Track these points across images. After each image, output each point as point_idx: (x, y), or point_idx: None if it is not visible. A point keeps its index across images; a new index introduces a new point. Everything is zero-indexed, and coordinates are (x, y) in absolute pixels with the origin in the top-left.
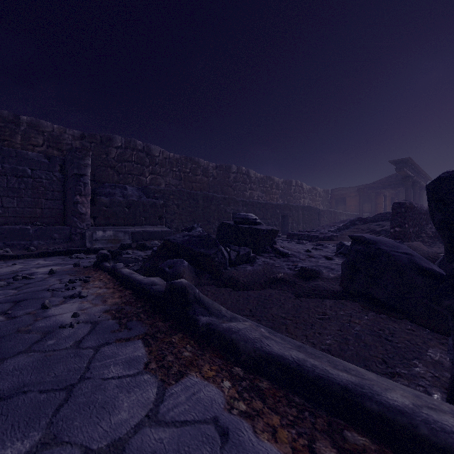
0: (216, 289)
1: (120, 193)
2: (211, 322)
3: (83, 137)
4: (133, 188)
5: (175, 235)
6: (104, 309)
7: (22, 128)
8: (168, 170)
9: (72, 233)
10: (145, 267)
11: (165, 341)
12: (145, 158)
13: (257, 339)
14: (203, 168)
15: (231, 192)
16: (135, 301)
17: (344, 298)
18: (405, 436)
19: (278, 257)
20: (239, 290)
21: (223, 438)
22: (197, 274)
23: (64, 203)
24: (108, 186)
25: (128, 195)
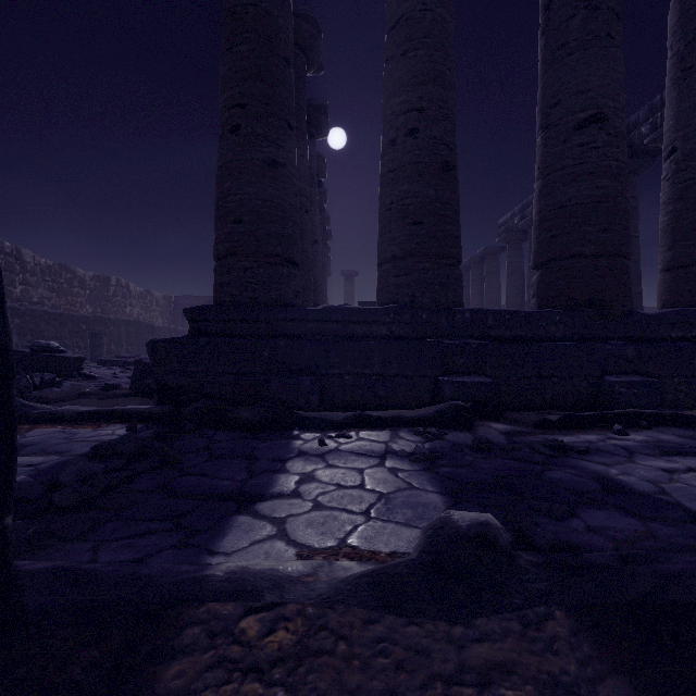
0: None
1: None
2: (41, 411)
3: None
4: None
5: None
6: None
7: None
8: None
9: None
10: None
11: None
12: None
13: (75, 409)
14: None
15: None
16: None
17: (132, 396)
18: (128, 414)
19: (86, 380)
20: (51, 404)
21: (64, 432)
22: None
23: None
24: None
25: None
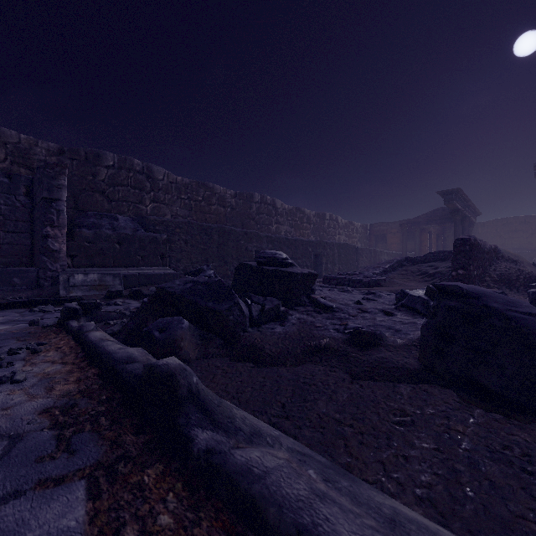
0: (230, 363)
1: (108, 224)
2: (215, 446)
3: (61, 153)
4: (127, 218)
5: (173, 282)
6: (43, 406)
7: None
8: (175, 198)
9: (39, 277)
10: (128, 327)
11: (130, 482)
12: (145, 182)
13: (302, 500)
14: (219, 196)
15: (254, 226)
16: (98, 390)
17: (426, 380)
18: None
19: (318, 311)
20: (264, 366)
21: None
22: (203, 338)
23: (31, 237)
24: (92, 215)
25: (120, 227)
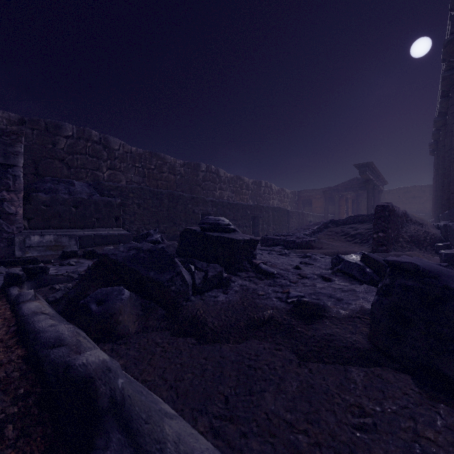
0: (171, 339)
1: (65, 189)
2: None
3: (22, 123)
4: (83, 184)
5: (117, 248)
6: None
7: None
8: (130, 166)
9: None
10: (68, 296)
11: None
12: (102, 151)
13: None
14: (169, 165)
15: (200, 191)
16: (18, 379)
17: (378, 362)
18: None
19: (260, 278)
20: (206, 343)
21: None
22: (144, 308)
23: None
24: (49, 180)
25: (76, 192)
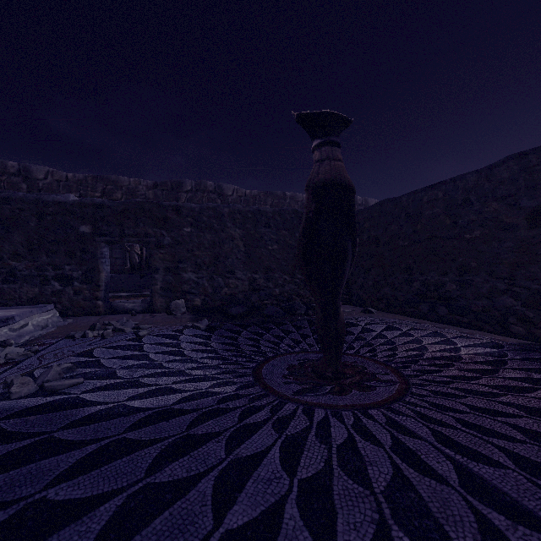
0: None
1: None
2: None
3: None
4: None
5: None
6: None
7: (287, 201)
8: None
9: None
10: None
11: None
12: None
13: None
14: None
15: None
16: None
17: None
18: None
19: None
20: None
21: None
22: None
23: None
24: None
25: None
